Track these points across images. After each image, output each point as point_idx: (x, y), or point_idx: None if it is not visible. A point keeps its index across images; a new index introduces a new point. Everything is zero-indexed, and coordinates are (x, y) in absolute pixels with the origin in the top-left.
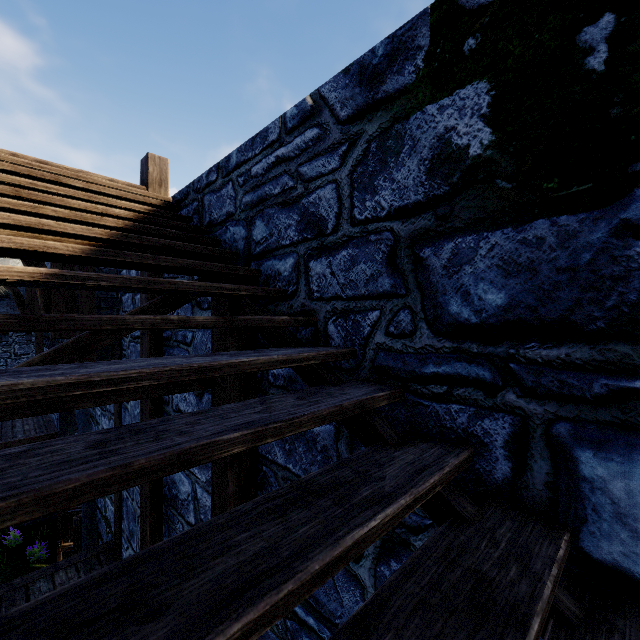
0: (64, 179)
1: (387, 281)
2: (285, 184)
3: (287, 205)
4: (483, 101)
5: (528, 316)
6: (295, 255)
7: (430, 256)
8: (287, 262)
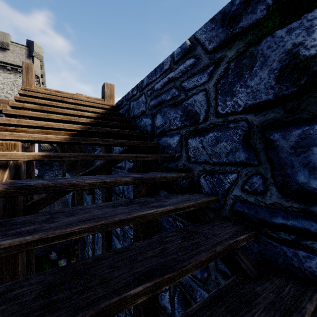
0: (65, 99)
1: (243, 154)
2: (173, 93)
3: (174, 105)
4: None
5: None
6: (179, 135)
7: (279, 139)
8: (174, 139)
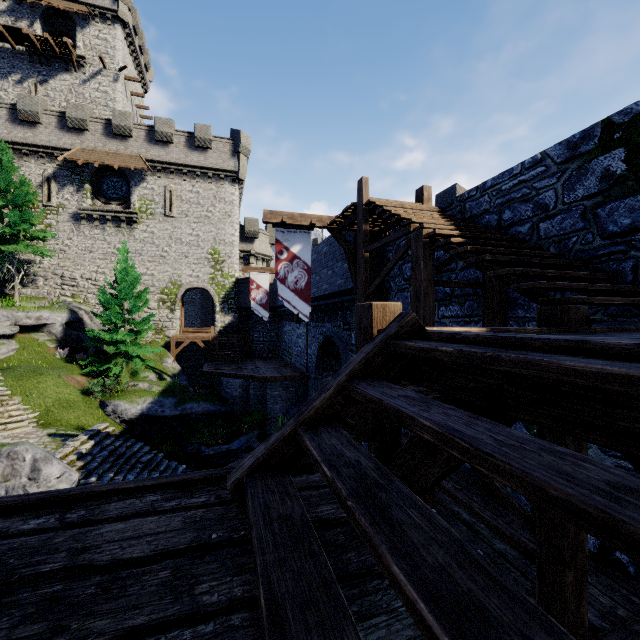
0: (405, 206)
1: (581, 224)
2: (524, 192)
3: (525, 201)
4: (622, 155)
5: (638, 225)
6: (530, 222)
7: (600, 212)
8: (525, 226)
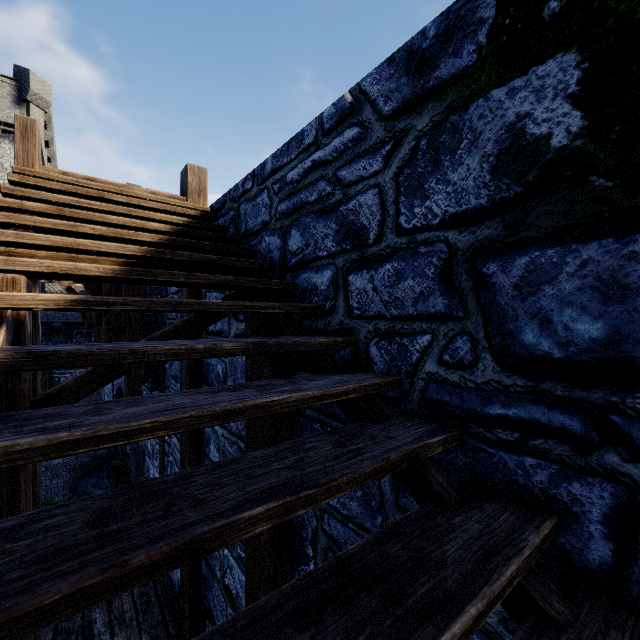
0: (107, 195)
1: (440, 300)
2: (322, 190)
3: (324, 213)
4: (571, 77)
5: (639, 355)
6: (333, 267)
7: (496, 272)
8: (324, 275)
